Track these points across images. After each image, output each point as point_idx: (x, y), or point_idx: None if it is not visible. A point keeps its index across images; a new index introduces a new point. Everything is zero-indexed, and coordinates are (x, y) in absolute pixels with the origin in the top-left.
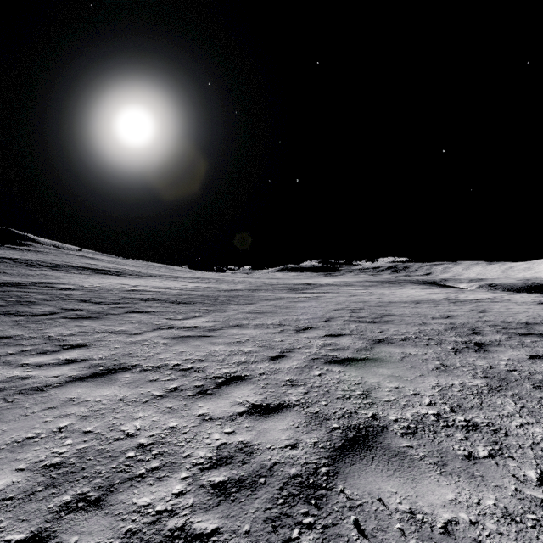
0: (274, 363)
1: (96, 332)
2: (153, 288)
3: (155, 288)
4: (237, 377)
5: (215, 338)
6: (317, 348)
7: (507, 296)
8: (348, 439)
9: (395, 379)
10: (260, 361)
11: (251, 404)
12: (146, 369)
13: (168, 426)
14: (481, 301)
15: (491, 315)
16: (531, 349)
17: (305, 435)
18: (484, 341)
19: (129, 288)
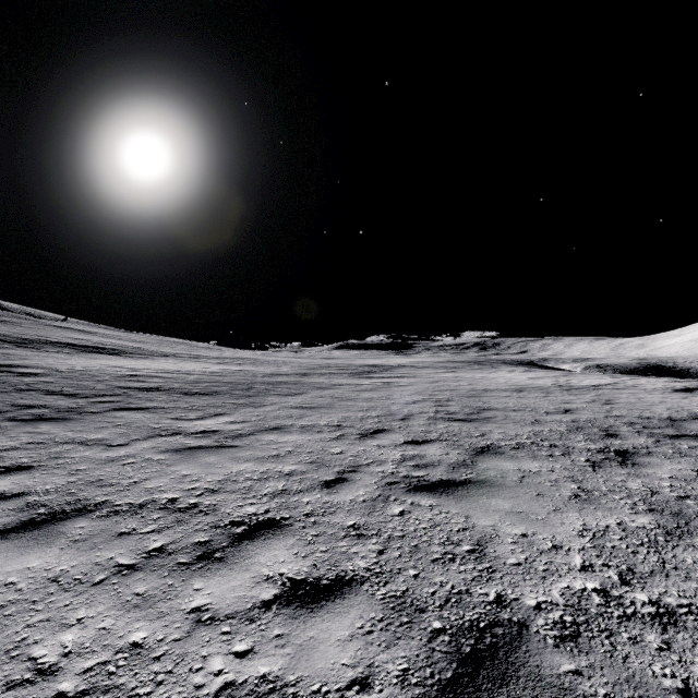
0: (329, 493)
1: (55, 442)
2: (161, 372)
3: (165, 373)
4: (269, 523)
5: (240, 451)
6: (394, 464)
7: (631, 381)
8: (463, 658)
9: (519, 519)
10: (307, 489)
11: (288, 580)
12: (118, 510)
13: (127, 641)
14: (601, 388)
15: (621, 407)
16: (694, 459)
17: (385, 653)
18: (627, 448)
19: (126, 373)
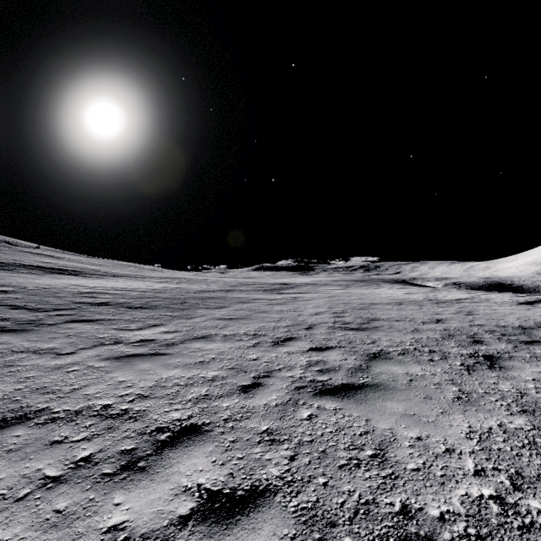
0: (246, 398)
1: (11, 351)
2: (112, 289)
3: (115, 290)
4: (191, 429)
5: (171, 358)
6: (302, 369)
7: (484, 296)
8: None
9: (413, 422)
10: (226, 394)
11: (205, 491)
12: (55, 417)
13: None
14: (462, 302)
15: (481, 317)
16: None
17: None
18: (492, 353)
19: (82, 290)
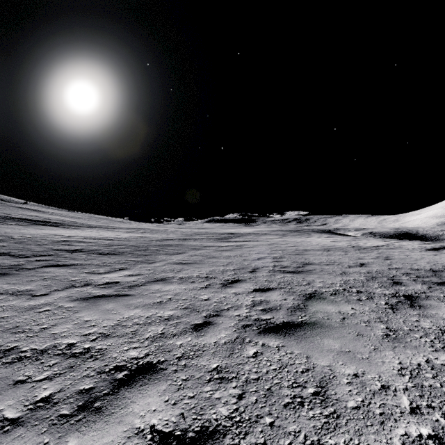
0: (198, 336)
1: None
2: (86, 238)
3: (88, 239)
4: (147, 367)
5: (132, 298)
6: (247, 308)
7: (397, 243)
8: None
9: (349, 358)
10: (180, 332)
11: (157, 433)
12: (22, 357)
13: None
14: (380, 248)
15: (397, 262)
16: None
17: None
18: (411, 293)
19: (60, 239)
